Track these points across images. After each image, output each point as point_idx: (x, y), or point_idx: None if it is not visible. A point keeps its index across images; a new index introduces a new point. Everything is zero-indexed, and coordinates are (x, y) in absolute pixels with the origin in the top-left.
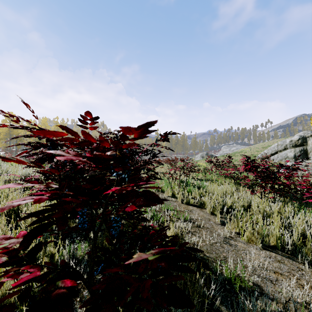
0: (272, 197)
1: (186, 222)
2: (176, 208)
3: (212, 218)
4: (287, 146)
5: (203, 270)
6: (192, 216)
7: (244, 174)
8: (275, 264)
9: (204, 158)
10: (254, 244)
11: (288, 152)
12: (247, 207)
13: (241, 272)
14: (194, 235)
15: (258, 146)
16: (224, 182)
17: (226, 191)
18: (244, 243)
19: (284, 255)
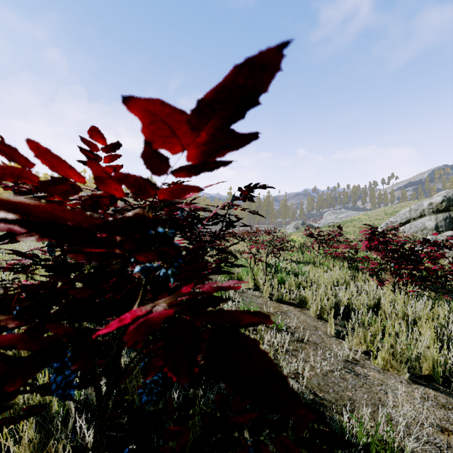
0: (412, 291)
1: (280, 333)
2: (262, 308)
3: (320, 326)
4: (424, 212)
5: (316, 427)
6: (288, 323)
7: (362, 254)
8: (439, 413)
9: (300, 229)
10: (396, 373)
11: (427, 221)
12: (374, 307)
13: (387, 434)
14: (295, 356)
15: (379, 211)
16: (333, 265)
17: (337, 281)
18: (379, 372)
19: (450, 393)
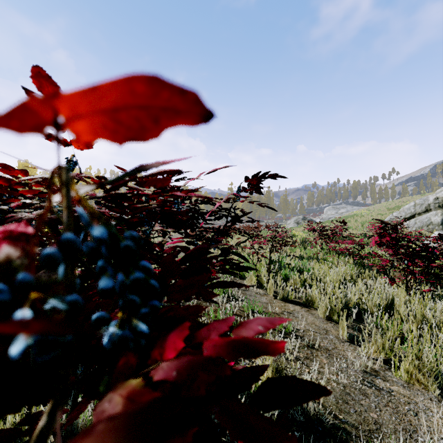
0: (427, 290)
1: (288, 337)
2: (267, 308)
3: (330, 328)
4: (430, 207)
5: None
6: (296, 325)
7: (366, 250)
8: None
9: (301, 224)
10: (423, 387)
11: (433, 216)
12: (386, 308)
13: None
14: (307, 366)
15: (380, 206)
16: (338, 261)
17: (344, 278)
18: (403, 386)
19: None
